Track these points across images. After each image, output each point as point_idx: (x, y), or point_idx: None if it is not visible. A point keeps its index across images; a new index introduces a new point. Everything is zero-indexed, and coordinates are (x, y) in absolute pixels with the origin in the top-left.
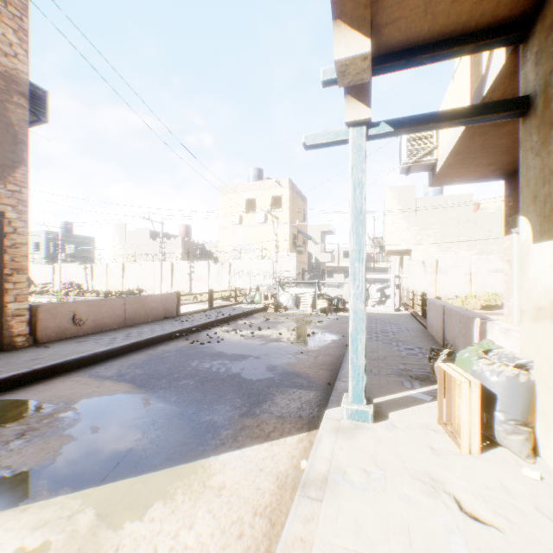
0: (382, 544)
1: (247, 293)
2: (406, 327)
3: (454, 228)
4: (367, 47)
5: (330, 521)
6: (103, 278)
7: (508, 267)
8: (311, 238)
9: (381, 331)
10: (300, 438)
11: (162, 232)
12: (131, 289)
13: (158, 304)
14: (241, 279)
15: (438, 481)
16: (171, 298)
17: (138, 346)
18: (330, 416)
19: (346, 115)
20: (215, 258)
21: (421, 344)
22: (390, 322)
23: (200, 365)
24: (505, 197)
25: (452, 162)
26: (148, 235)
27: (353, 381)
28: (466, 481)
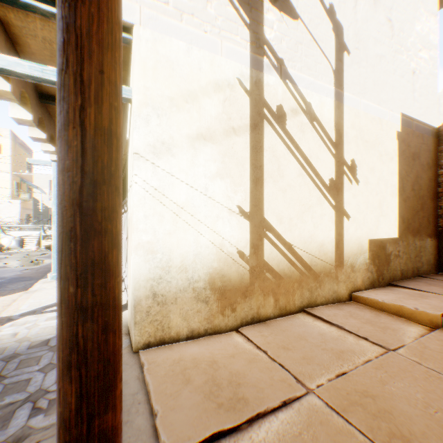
0: (55, 293)
1: None
2: None
3: None
4: (55, 149)
5: (38, 294)
6: None
7: None
8: (38, 187)
9: None
10: (26, 292)
11: None
12: None
13: None
14: None
15: None
16: None
17: None
18: (43, 280)
19: (51, 156)
20: None
21: None
22: None
23: None
24: None
25: None
26: None
27: (55, 264)
28: None
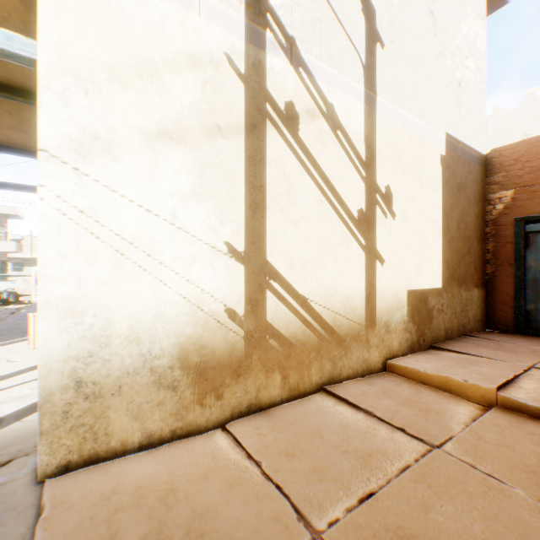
0: None
1: None
2: None
3: None
4: None
5: None
6: None
7: None
8: None
9: None
10: None
11: None
12: None
13: None
14: None
15: (6, 359)
16: None
17: None
18: None
19: None
20: None
21: None
22: None
23: None
24: None
25: None
26: None
27: None
28: (23, 356)
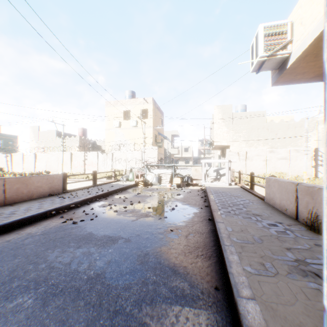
0: None
1: (123, 173)
2: (247, 199)
3: (255, 132)
4: None
5: None
6: (20, 164)
7: None
8: (166, 137)
9: (232, 204)
10: None
11: (63, 131)
12: (41, 171)
13: (44, 183)
14: (120, 164)
15: None
16: (57, 178)
17: (1, 231)
18: None
19: None
20: (103, 151)
21: (276, 217)
22: (232, 195)
23: (59, 259)
24: None
25: (310, 52)
26: (55, 134)
27: None
28: None
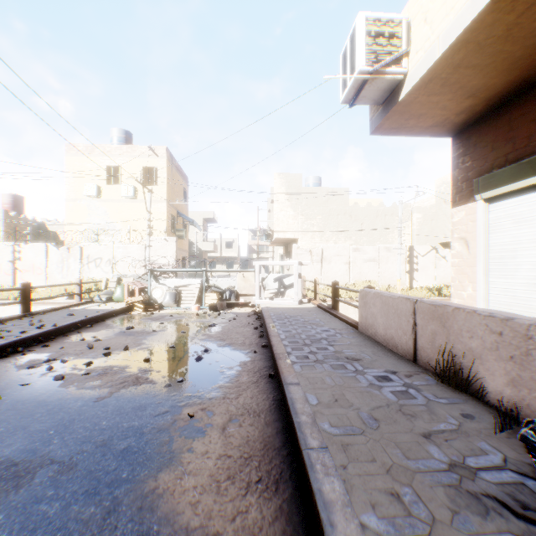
0: None
1: (102, 287)
2: (332, 327)
3: (334, 219)
4: None
5: None
6: None
7: (464, 246)
8: (194, 221)
9: (309, 339)
10: None
11: None
12: None
13: None
14: (99, 269)
15: None
16: None
17: None
18: None
19: None
20: (64, 242)
21: (384, 362)
22: (307, 321)
23: None
24: (456, 157)
25: (438, 74)
26: None
27: None
28: None
